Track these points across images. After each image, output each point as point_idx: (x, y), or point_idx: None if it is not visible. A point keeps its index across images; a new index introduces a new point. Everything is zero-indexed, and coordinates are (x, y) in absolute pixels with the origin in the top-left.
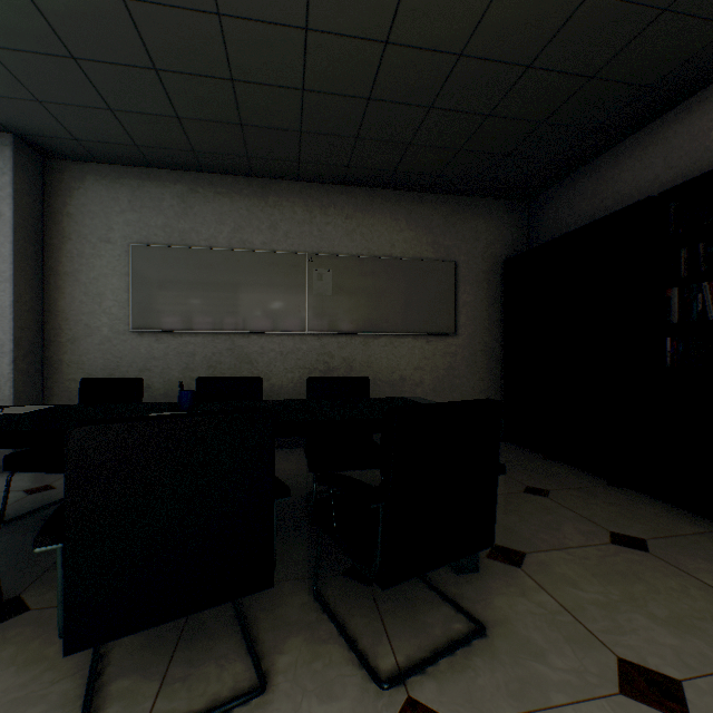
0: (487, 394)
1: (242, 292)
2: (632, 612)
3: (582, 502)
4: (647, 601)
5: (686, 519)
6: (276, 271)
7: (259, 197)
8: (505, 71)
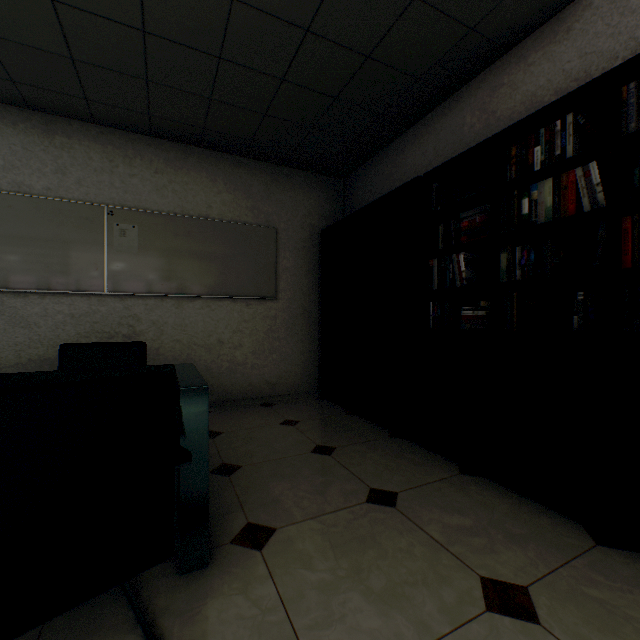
0: (306, 355)
1: (15, 243)
2: (351, 590)
3: (359, 458)
4: (372, 570)
5: (439, 465)
6: (65, 222)
7: (40, 135)
8: (286, 31)
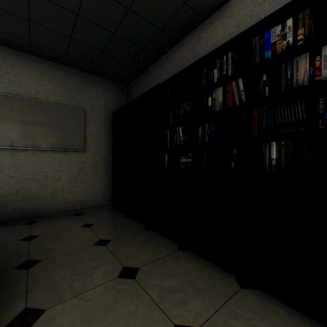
0: (104, 184)
1: None
2: None
3: (123, 246)
4: None
5: (168, 246)
6: None
7: None
8: None
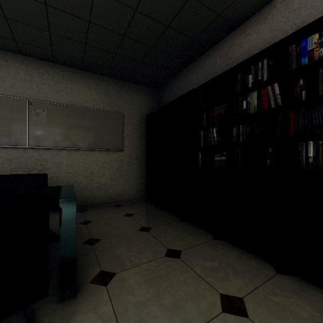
0: (139, 180)
1: None
2: (153, 305)
3: (163, 233)
4: (165, 294)
5: (203, 235)
6: (3, 107)
7: None
8: (124, 9)
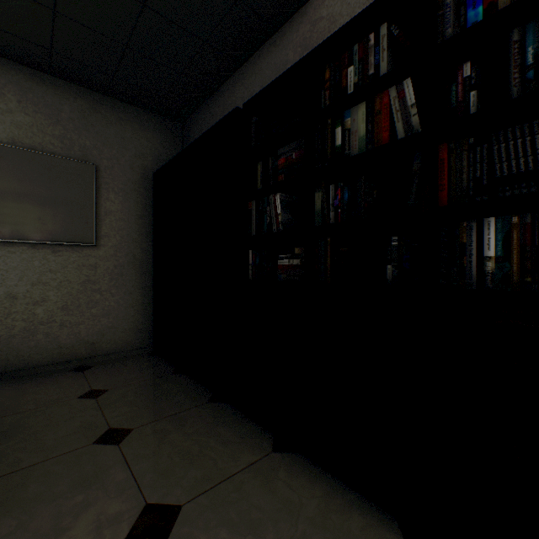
0: (137, 308)
1: None
2: None
3: (156, 444)
4: None
5: (252, 441)
6: None
7: None
8: None
